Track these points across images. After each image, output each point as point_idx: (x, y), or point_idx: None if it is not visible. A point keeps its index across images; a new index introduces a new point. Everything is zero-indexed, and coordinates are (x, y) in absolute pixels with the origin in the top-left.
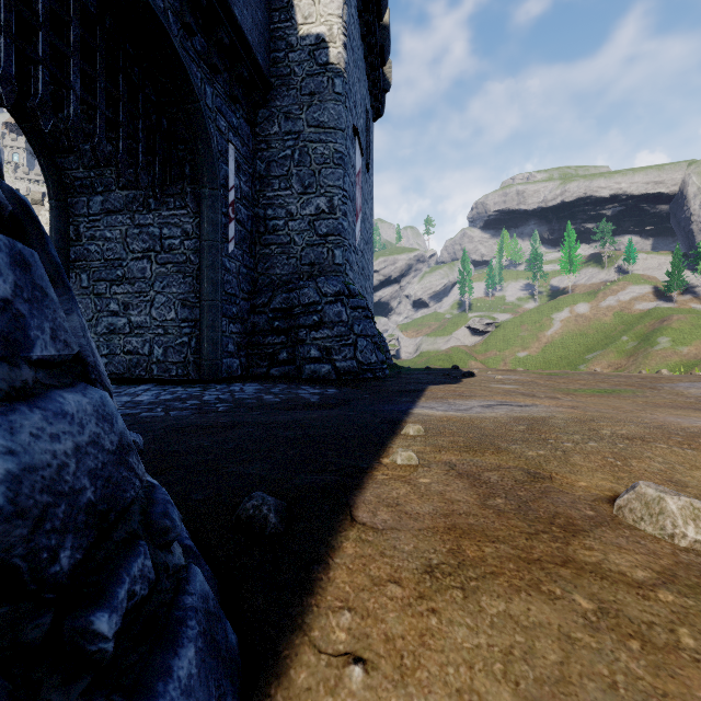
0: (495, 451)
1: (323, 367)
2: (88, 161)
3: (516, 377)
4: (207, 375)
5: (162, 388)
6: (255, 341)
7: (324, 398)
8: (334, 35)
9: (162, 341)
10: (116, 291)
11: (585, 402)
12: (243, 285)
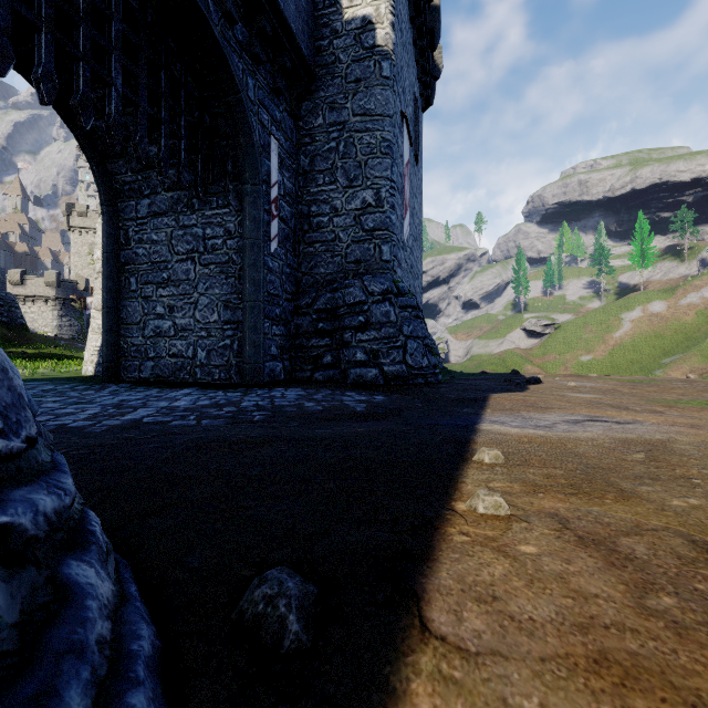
0: (619, 496)
1: (370, 371)
2: (135, 165)
3: (592, 384)
4: (249, 379)
5: (203, 392)
6: (299, 343)
7: (371, 406)
8: (381, 15)
9: (205, 343)
10: (162, 294)
11: (702, 418)
12: (287, 285)
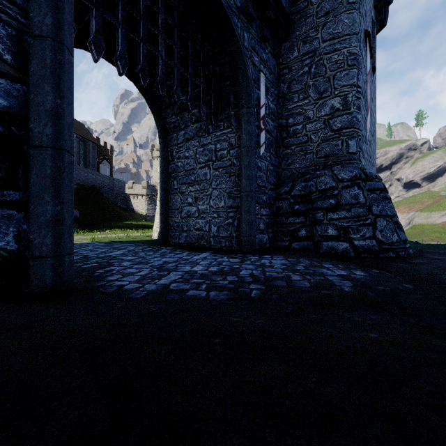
0: None
1: (340, 244)
2: (176, 110)
3: None
4: (244, 247)
5: (214, 257)
6: (279, 221)
7: (358, 286)
8: None
9: (216, 222)
10: (191, 190)
11: None
12: (270, 179)
